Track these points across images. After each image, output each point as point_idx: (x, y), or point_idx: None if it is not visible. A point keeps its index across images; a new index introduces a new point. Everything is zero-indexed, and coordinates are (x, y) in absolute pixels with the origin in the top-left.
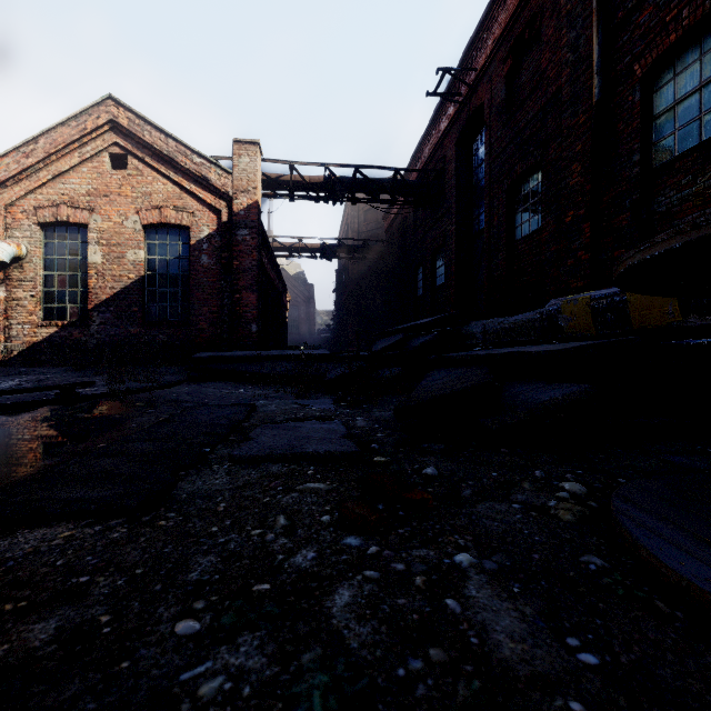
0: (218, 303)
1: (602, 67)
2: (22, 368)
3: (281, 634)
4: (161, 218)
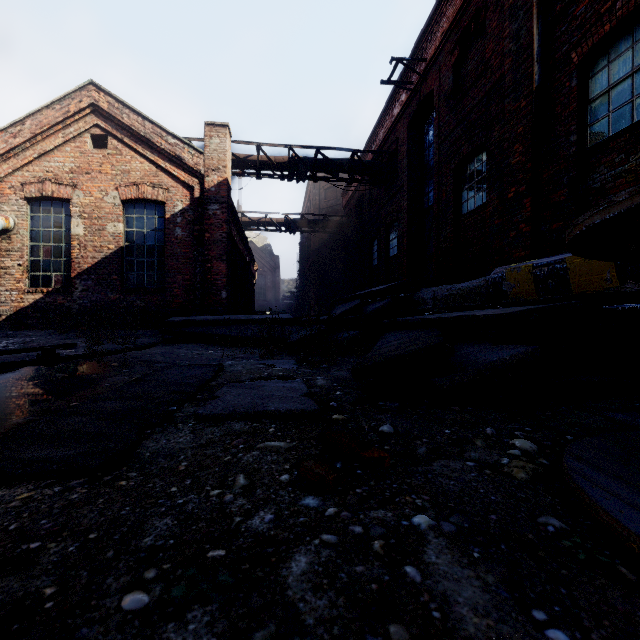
0: (191, 272)
1: (542, 55)
2: (10, 331)
3: (233, 609)
4: (139, 194)
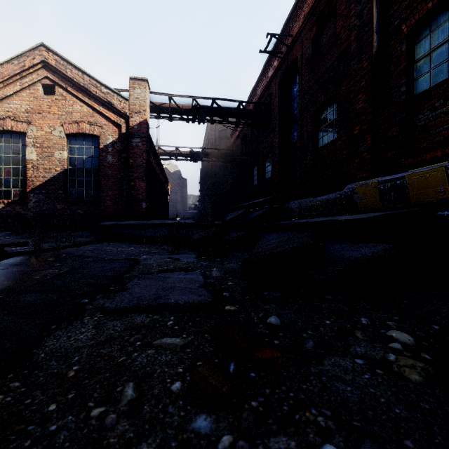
0: (119, 188)
1: (379, 28)
2: None
3: None
4: (79, 129)
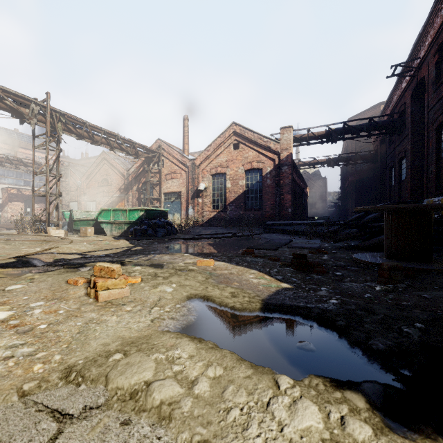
0: (274, 200)
1: None
2: (209, 227)
3: None
4: (251, 166)
